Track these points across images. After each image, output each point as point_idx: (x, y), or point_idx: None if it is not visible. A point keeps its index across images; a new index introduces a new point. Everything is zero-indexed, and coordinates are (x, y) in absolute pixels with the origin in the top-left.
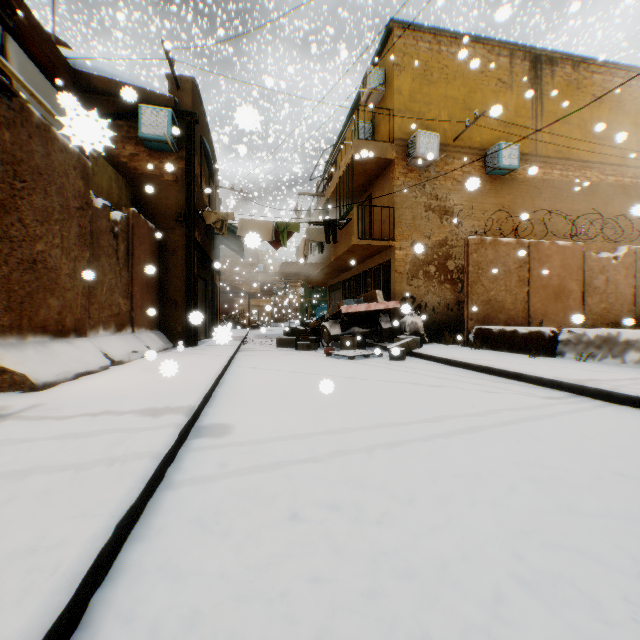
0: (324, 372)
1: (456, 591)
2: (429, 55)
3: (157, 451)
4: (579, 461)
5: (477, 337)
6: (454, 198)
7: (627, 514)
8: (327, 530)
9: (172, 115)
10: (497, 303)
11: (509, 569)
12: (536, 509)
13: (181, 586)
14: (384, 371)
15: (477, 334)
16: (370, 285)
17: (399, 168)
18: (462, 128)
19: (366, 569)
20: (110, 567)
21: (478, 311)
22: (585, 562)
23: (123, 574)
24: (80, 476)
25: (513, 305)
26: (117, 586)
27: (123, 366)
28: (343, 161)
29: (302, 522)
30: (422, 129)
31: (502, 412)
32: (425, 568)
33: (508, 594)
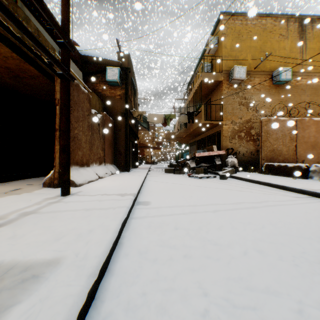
0: (187, 183)
1: (231, 249)
2: (241, 27)
3: (127, 206)
4: (297, 220)
5: (266, 168)
6: (254, 98)
7: (309, 237)
8: (188, 233)
9: (119, 70)
10: (277, 151)
11: (252, 247)
12: (270, 233)
13: (143, 241)
14: (216, 184)
15: (266, 167)
16: (210, 142)
17: (225, 85)
18: (259, 62)
19: (201, 243)
20: (120, 236)
21: (267, 155)
22: (282, 247)
23: (125, 238)
24: (106, 211)
25: (287, 152)
26: (124, 240)
27: (103, 179)
28: (196, 83)
29: (179, 230)
30: (237, 64)
31: (269, 202)
32: (222, 244)
33: (249, 252)
